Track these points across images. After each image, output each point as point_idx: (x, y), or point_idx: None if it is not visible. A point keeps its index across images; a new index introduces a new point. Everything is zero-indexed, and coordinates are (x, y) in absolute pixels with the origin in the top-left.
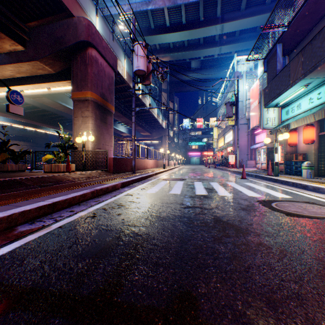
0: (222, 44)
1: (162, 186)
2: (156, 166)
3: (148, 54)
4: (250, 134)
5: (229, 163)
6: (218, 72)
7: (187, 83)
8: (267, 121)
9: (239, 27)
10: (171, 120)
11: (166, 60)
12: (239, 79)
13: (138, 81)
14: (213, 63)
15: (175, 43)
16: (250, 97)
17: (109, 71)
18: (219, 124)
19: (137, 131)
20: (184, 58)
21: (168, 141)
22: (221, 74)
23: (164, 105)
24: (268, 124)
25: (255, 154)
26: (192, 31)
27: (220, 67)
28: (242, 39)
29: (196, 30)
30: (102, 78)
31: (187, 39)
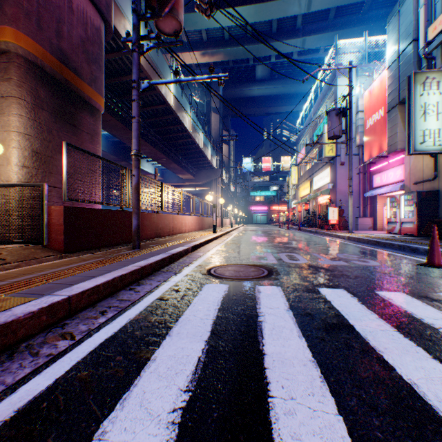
0: (307, 34)
1: (198, 353)
2: (200, 227)
3: (189, 48)
4: (363, 172)
5: (329, 222)
6: (297, 85)
7: (249, 102)
8: (423, 136)
9: (337, 1)
10: (225, 158)
11: (218, 59)
12: (353, 66)
13: (168, 75)
14: (289, 69)
15: (233, 31)
16: (365, 106)
17: (85, 8)
18: (300, 161)
19: (173, 171)
20: (246, 56)
21: (222, 185)
22: (301, 88)
23: (214, 133)
24: (426, 143)
25: (372, 206)
26: (260, 6)
27: (300, 76)
28: (339, 26)
29: (267, 4)
30: (59, 13)
31: (251, 21)
